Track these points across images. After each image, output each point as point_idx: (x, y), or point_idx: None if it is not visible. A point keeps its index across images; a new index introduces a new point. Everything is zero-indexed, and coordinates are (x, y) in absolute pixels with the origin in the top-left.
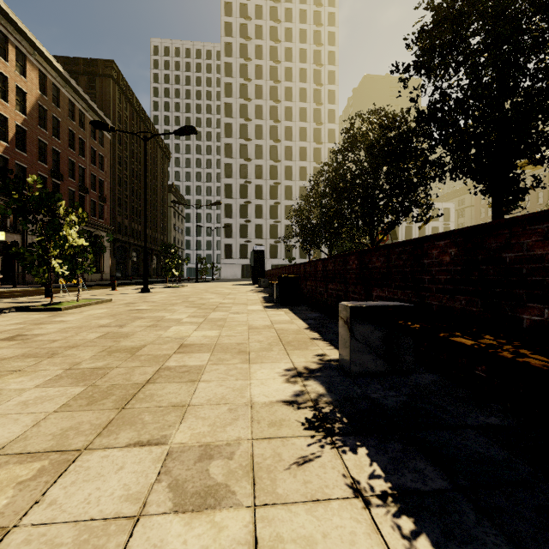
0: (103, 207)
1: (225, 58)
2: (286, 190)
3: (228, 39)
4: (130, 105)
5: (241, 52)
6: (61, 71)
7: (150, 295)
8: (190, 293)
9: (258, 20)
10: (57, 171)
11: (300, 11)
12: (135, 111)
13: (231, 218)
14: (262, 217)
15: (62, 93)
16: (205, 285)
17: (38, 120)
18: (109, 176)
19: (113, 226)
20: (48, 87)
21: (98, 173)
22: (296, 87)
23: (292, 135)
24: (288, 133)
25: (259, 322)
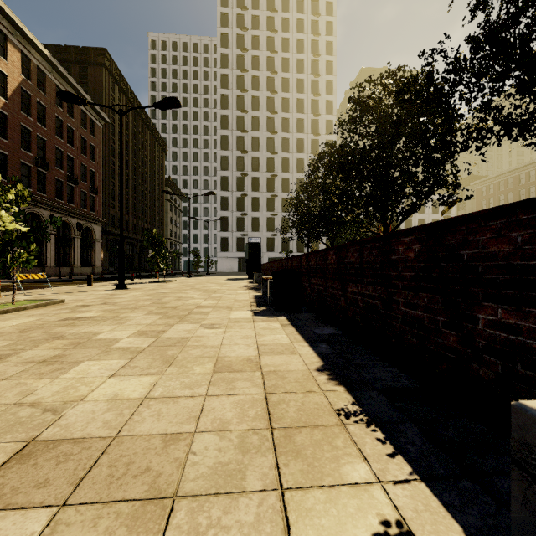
0: (94, 198)
1: (221, 49)
2: (283, 183)
3: (224, 29)
4: (124, 95)
5: (237, 43)
6: (46, 55)
7: (122, 293)
8: (170, 291)
9: (255, 10)
10: (43, 160)
11: (297, 1)
12: (130, 102)
13: (227, 211)
14: (259, 210)
15: (48, 79)
16: (196, 279)
17: (20, 105)
18: (101, 167)
19: (106, 219)
20: (32, 71)
21: (89, 164)
22: (293, 77)
23: (289, 127)
24: (285, 124)
25: (238, 351)
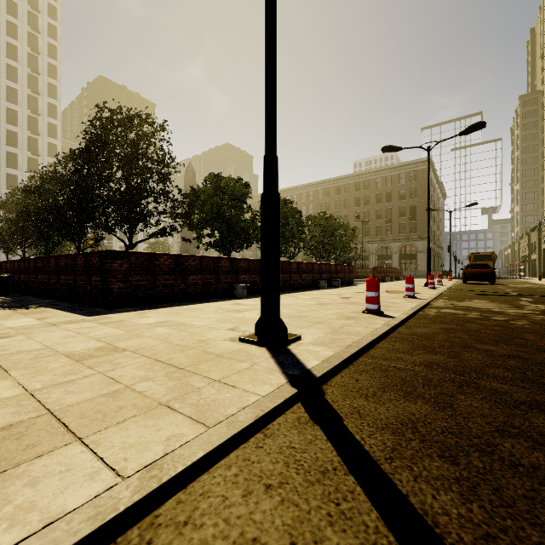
0: None
1: None
2: None
3: None
4: None
5: None
6: None
7: None
8: None
9: None
10: None
11: None
12: None
13: None
14: None
15: None
16: None
17: None
18: None
19: None
20: None
21: None
22: (1, 60)
23: None
24: None
25: None
